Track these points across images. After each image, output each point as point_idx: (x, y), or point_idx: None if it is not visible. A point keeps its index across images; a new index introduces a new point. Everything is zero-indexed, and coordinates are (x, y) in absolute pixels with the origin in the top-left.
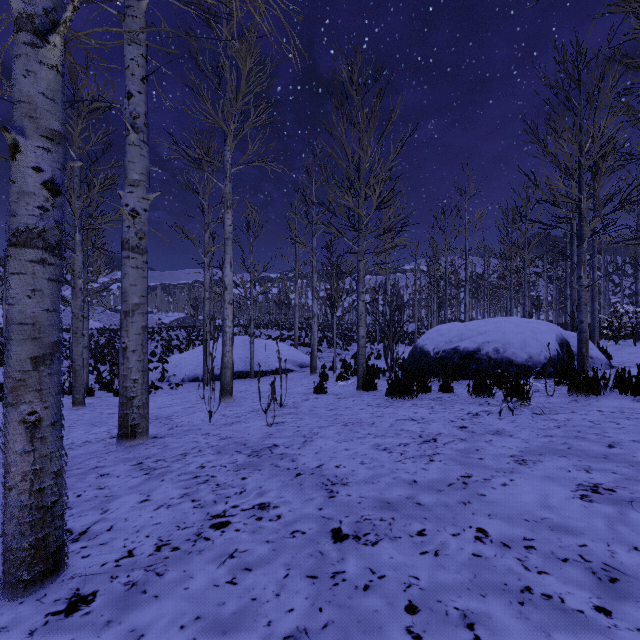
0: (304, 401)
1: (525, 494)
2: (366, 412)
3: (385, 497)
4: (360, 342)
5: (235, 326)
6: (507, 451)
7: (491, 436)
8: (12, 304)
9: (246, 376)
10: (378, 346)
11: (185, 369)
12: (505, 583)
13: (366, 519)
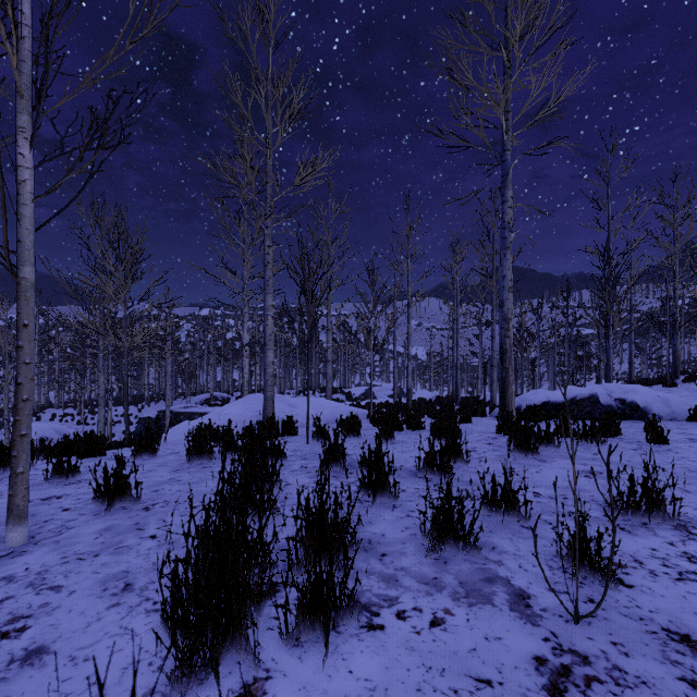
0: None
1: None
2: None
3: None
4: None
5: None
6: None
7: None
8: None
9: None
10: None
11: None
12: None
13: None
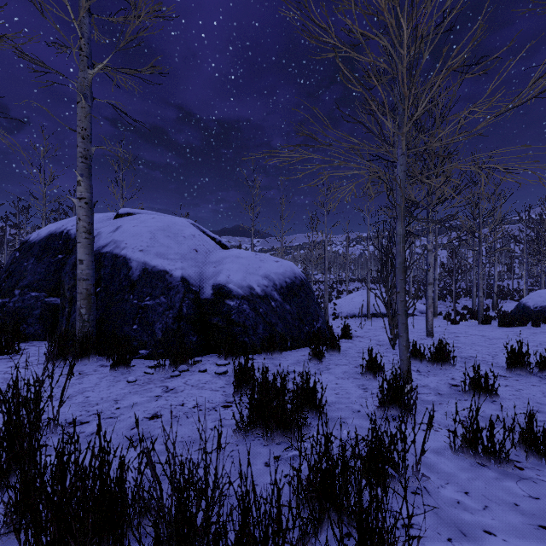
0: (449, 326)
1: (541, 339)
2: (487, 329)
3: (500, 337)
4: (480, 299)
5: (354, 281)
6: (545, 336)
7: (544, 335)
8: (429, 294)
9: (385, 316)
10: (485, 301)
11: (346, 309)
12: (525, 341)
13: (495, 338)
